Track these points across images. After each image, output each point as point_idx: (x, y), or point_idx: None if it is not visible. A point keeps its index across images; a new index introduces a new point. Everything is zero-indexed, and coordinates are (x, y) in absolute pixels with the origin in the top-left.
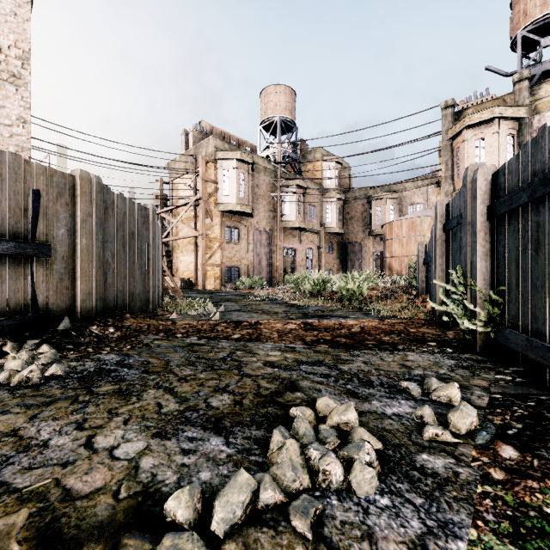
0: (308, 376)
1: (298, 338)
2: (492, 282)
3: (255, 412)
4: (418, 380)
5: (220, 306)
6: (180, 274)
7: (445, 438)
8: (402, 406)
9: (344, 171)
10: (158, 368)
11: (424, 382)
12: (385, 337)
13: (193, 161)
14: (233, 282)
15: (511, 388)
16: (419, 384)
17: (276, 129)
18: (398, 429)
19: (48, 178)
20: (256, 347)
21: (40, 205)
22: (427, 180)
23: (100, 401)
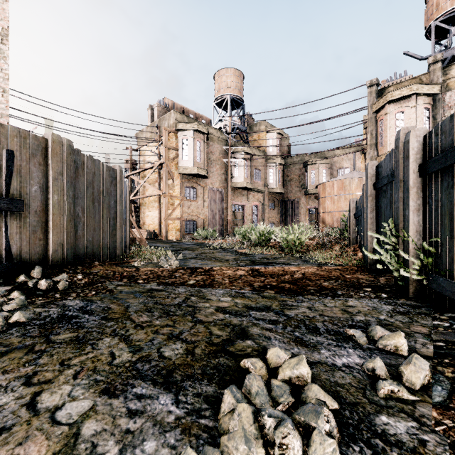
0: (257, 323)
1: (247, 283)
2: (424, 234)
3: (207, 363)
4: (362, 326)
5: (179, 254)
6: (147, 227)
7: (401, 395)
8: (351, 356)
9: (284, 141)
10: (117, 314)
11: (368, 330)
12: (324, 282)
13: (157, 132)
14: (191, 233)
15: (452, 335)
16: (363, 331)
17: (227, 105)
18: (351, 383)
19: (22, 140)
20: (209, 293)
21: (14, 164)
22: (353, 148)
23: (54, 351)
